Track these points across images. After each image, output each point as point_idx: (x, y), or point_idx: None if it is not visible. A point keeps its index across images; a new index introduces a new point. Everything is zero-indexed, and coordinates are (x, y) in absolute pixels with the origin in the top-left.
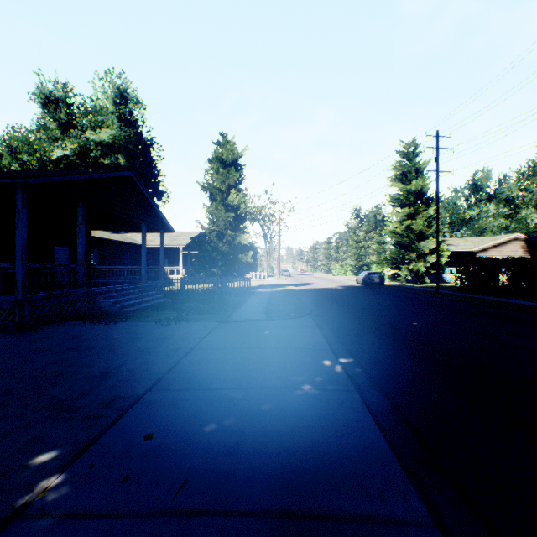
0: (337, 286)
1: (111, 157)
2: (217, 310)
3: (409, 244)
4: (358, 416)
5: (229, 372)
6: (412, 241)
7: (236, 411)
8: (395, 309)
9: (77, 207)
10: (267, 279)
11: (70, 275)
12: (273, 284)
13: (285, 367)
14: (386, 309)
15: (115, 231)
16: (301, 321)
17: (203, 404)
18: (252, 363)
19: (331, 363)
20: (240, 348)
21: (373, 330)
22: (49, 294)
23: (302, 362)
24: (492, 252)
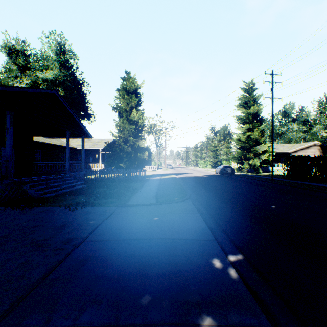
0: (204, 175)
1: None
2: (119, 194)
3: (249, 148)
4: None
5: (109, 285)
6: (251, 145)
7: None
8: (251, 193)
9: (5, 114)
10: (157, 170)
11: (14, 168)
12: (161, 174)
13: (174, 273)
14: (244, 193)
15: (49, 137)
16: (184, 205)
17: None
18: (137, 266)
19: (223, 264)
20: (129, 240)
21: (244, 214)
22: None
23: (191, 262)
24: (300, 153)
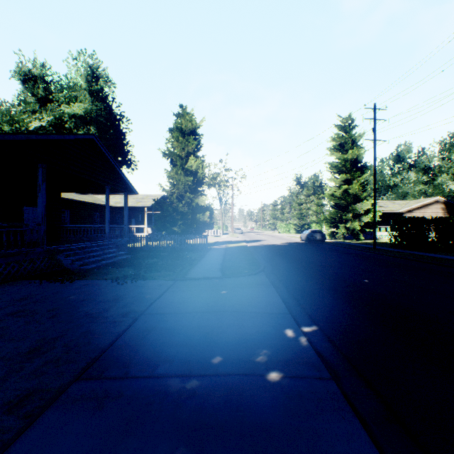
0: (284, 243)
1: (83, 128)
2: (175, 266)
3: (346, 206)
4: (346, 429)
5: (178, 349)
6: (348, 203)
7: (180, 421)
8: (342, 265)
9: (37, 168)
10: (222, 236)
11: None
12: (227, 241)
13: (243, 340)
14: (333, 265)
15: (82, 192)
16: (256, 279)
17: (139, 405)
18: (205, 335)
19: (294, 333)
20: (193, 313)
21: (328, 288)
22: (3, 253)
23: (261, 332)
24: (416, 213)
